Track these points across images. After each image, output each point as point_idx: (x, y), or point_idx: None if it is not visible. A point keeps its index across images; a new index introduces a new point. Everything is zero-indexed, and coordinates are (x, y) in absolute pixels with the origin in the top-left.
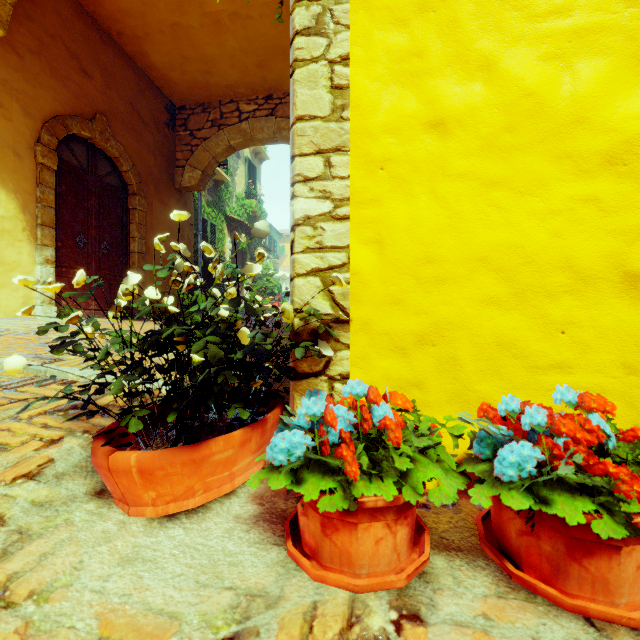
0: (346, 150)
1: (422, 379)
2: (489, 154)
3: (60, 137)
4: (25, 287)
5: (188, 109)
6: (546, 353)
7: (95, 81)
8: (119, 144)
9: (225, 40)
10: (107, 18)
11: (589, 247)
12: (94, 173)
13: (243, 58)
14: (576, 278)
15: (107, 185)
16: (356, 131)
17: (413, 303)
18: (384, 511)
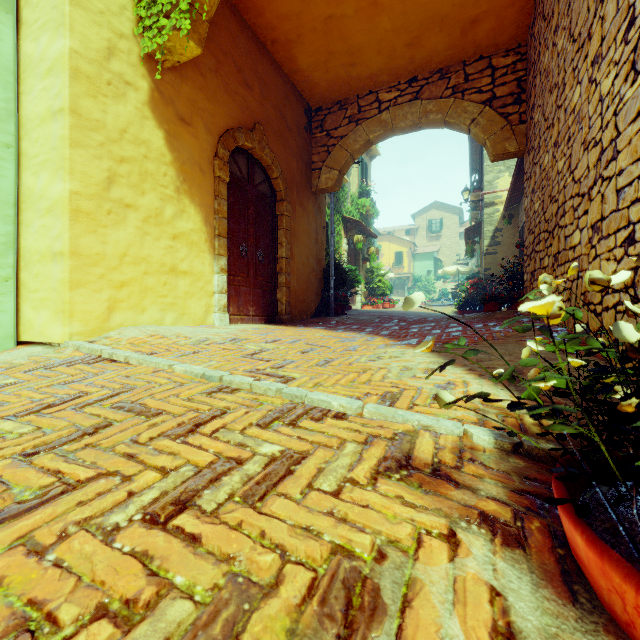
0: None
1: None
2: None
3: (230, 150)
4: (206, 296)
5: (324, 109)
6: None
7: (254, 92)
8: (271, 152)
9: (378, 23)
10: (265, 28)
11: None
12: (252, 183)
13: (393, 40)
14: None
15: (261, 193)
16: None
17: None
18: None
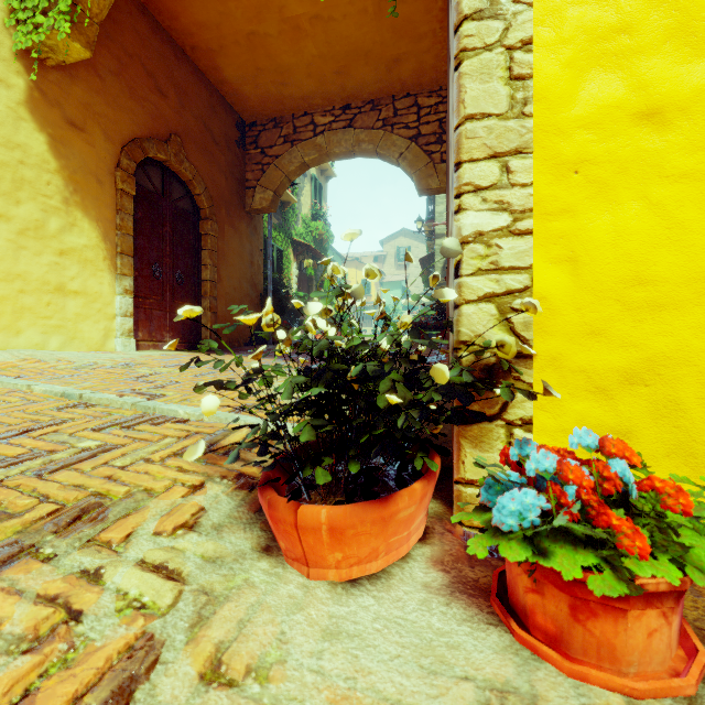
0: (529, 152)
1: (630, 427)
2: None
3: (138, 161)
4: (106, 319)
5: (259, 125)
6: None
7: (170, 100)
8: (192, 166)
9: (303, 47)
10: (182, 33)
11: None
12: (168, 198)
13: (321, 65)
14: None
15: (180, 210)
16: (542, 129)
17: (618, 334)
18: (662, 596)
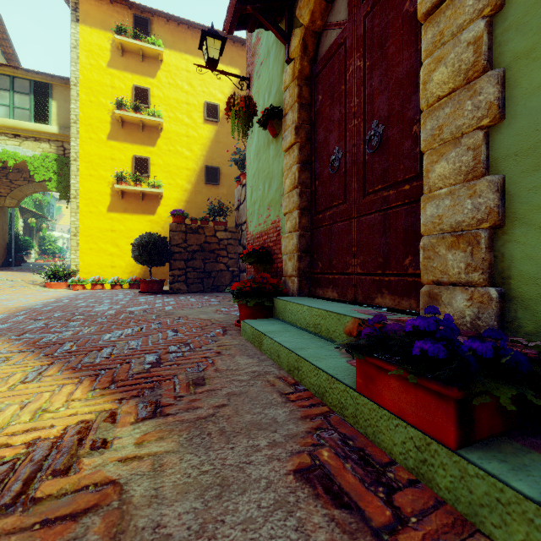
0: (79, 251)
1: (89, 277)
2: (97, 253)
3: None
4: None
5: (9, 169)
6: (103, 274)
7: None
8: None
9: None
10: None
11: (108, 263)
12: None
13: None
14: (107, 266)
15: None
16: (80, 248)
17: (88, 269)
18: (80, 285)
